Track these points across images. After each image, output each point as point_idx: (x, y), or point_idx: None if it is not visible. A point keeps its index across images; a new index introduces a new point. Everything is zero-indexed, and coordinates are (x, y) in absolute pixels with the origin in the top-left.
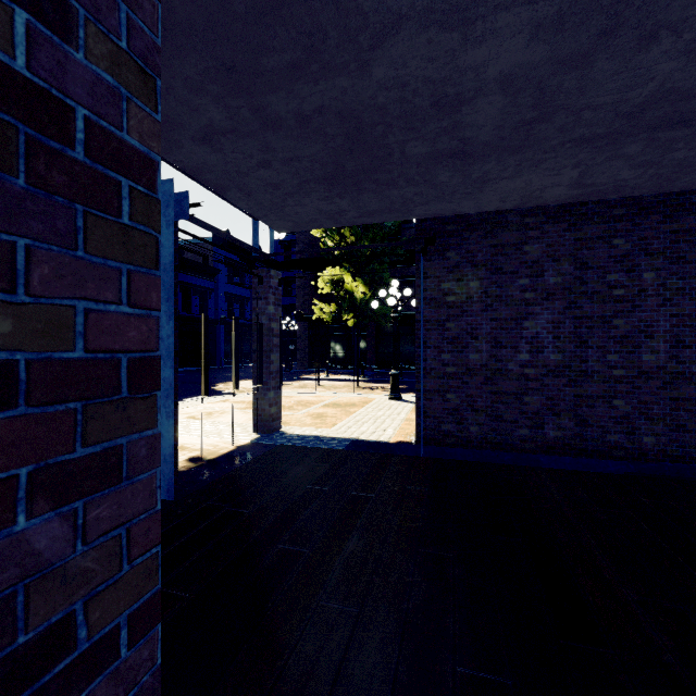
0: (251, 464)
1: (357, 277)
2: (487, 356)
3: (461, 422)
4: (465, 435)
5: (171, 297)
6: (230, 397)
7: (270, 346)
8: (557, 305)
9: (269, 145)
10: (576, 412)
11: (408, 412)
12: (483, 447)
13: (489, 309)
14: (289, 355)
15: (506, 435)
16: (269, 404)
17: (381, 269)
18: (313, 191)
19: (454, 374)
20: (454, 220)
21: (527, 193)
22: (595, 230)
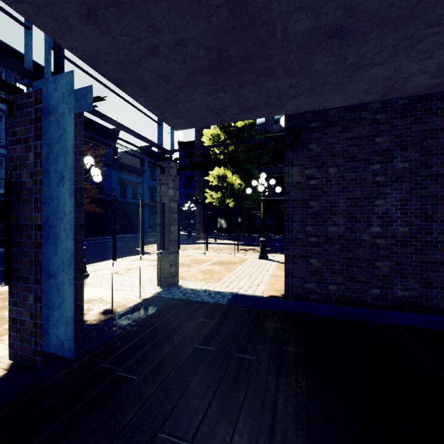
0: (150, 319)
1: (235, 174)
2: (344, 228)
3: (322, 282)
4: (325, 292)
5: (72, 176)
6: (147, 256)
7: (170, 220)
8: (404, 186)
9: (153, 23)
10: (422, 276)
11: (274, 269)
12: (340, 302)
13: (346, 190)
14: (191, 226)
15: (360, 293)
16: (169, 264)
17: (252, 168)
18: (200, 85)
19: (315, 243)
20: (315, 118)
21: (392, 82)
22: (439, 122)
